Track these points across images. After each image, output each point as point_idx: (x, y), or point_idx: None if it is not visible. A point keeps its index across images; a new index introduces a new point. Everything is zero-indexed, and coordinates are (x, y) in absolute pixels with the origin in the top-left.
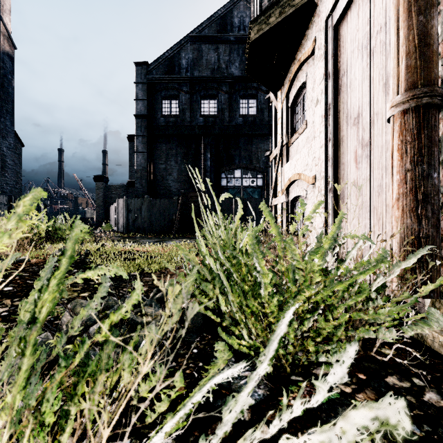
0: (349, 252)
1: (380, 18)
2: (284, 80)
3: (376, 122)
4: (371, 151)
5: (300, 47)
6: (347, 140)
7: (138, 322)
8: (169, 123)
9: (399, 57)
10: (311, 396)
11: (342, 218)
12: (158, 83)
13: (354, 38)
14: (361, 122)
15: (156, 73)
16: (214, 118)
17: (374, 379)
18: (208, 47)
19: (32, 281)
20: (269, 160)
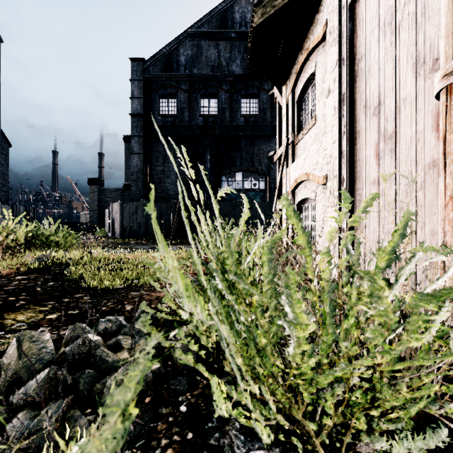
0: (402, 269)
1: None
2: (289, 73)
3: (403, 109)
4: (396, 144)
5: (309, 34)
6: (365, 134)
7: (109, 362)
8: (166, 123)
9: None
10: None
11: (408, 220)
12: (155, 80)
13: (373, 15)
14: (383, 111)
15: (153, 69)
16: (215, 117)
17: None
18: (207, 43)
19: None
20: (272, 162)
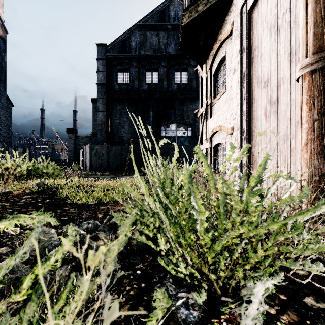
0: (269, 188)
1: (285, 3)
2: (208, 56)
3: (282, 84)
4: (278, 108)
5: (221, 30)
6: (258, 100)
7: (92, 246)
8: (122, 89)
9: (308, 26)
10: (240, 319)
11: (267, 159)
12: (114, 59)
13: (263, 20)
14: (270, 85)
15: (112, 52)
16: (156, 85)
17: (294, 300)
18: (151, 33)
19: (11, 209)
20: (196, 117)
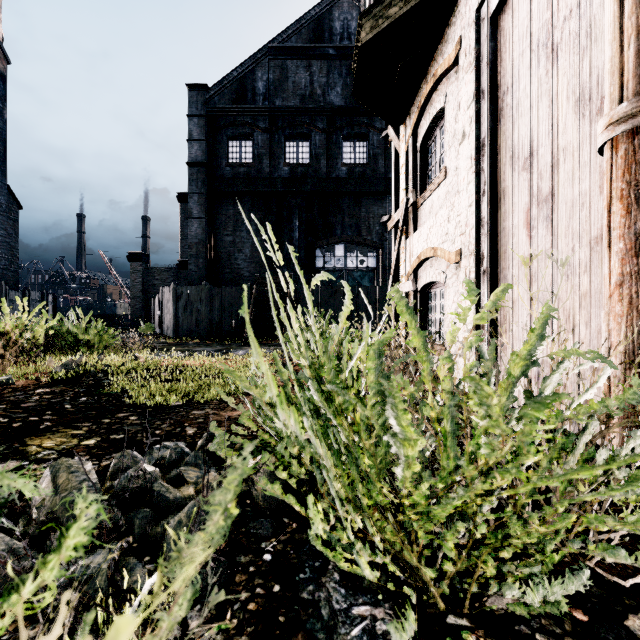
0: (547, 378)
1: None
2: (410, 108)
3: (562, 162)
4: (553, 210)
5: (436, 55)
6: (513, 194)
7: (170, 500)
8: (238, 175)
9: (624, 37)
10: None
11: (548, 317)
12: (223, 116)
13: (523, 33)
14: (537, 165)
15: (219, 100)
16: (306, 167)
17: (605, 623)
18: (295, 63)
19: (7, 418)
20: (386, 230)
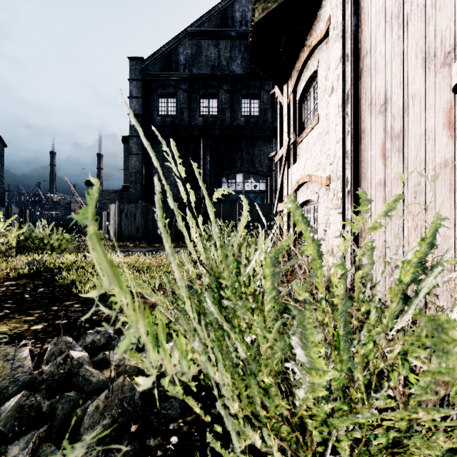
0: (423, 281)
1: None
2: (291, 71)
3: (411, 106)
4: (404, 143)
5: (311, 30)
6: (371, 133)
7: (93, 383)
8: (166, 123)
9: None
10: None
11: (439, 226)
12: (154, 80)
13: (380, 9)
14: (390, 109)
15: (151, 69)
16: (215, 118)
17: None
18: (207, 42)
19: None
20: (273, 163)
